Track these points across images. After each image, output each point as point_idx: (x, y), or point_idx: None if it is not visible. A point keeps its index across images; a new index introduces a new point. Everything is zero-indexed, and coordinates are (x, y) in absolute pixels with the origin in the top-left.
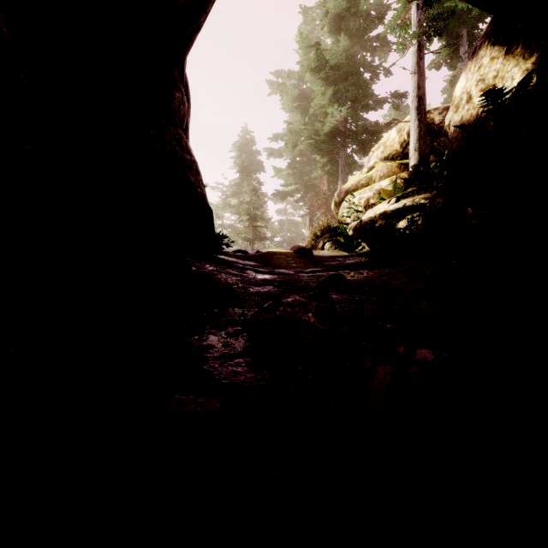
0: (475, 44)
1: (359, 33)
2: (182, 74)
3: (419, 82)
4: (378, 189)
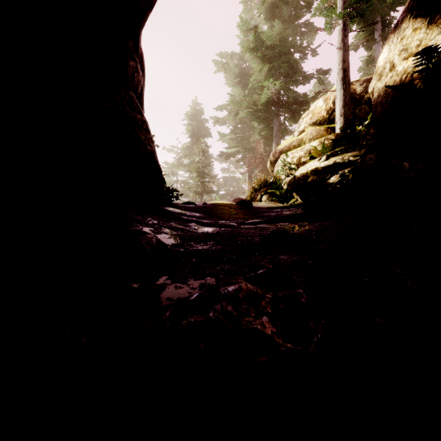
0: (388, 29)
1: (290, 20)
2: (137, 46)
3: (344, 57)
4: (309, 149)
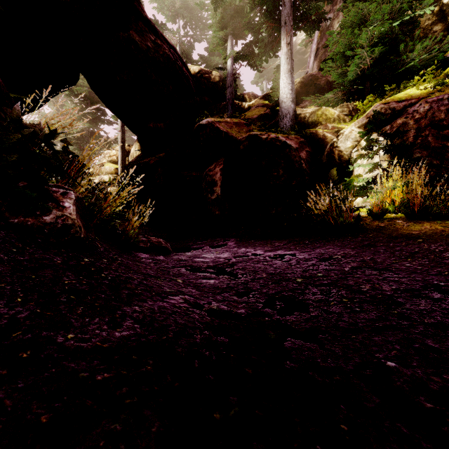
0: None
1: None
2: None
3: (122, 136)
4: (103, 179)
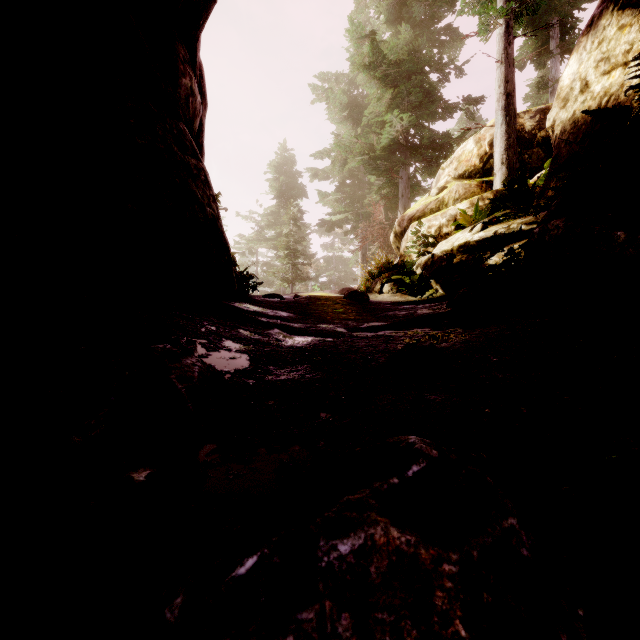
0: (570, 36)
1: (424, 23)
2: (194, 57)
3: (508, 74)
4: (454, 214)
